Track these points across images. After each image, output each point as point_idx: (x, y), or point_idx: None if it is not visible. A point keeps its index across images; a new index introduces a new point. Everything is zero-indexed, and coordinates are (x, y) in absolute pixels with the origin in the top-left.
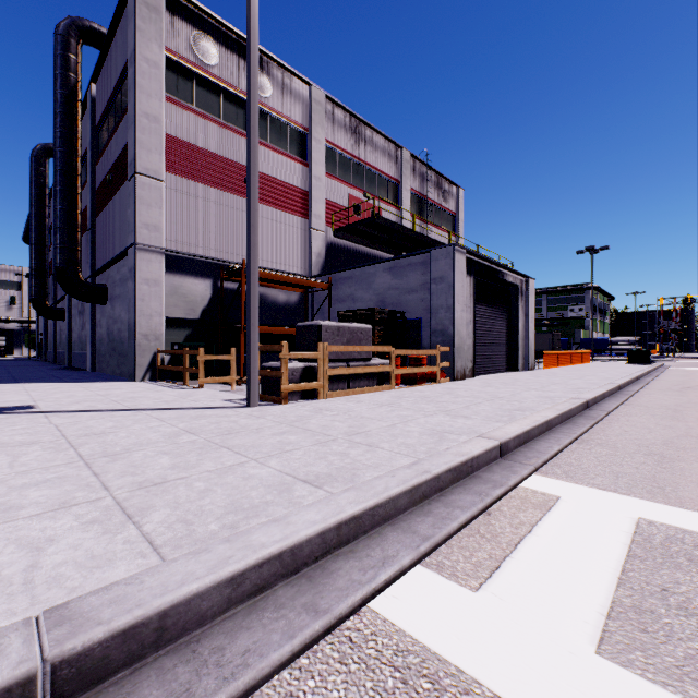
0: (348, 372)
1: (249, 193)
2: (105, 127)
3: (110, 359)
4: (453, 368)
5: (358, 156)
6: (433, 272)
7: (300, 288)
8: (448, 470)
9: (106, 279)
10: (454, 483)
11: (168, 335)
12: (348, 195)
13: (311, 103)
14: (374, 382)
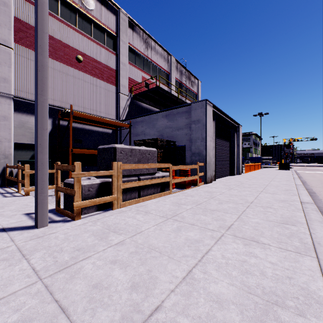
0: (138, 184)
1: (36, 14)
2: None
3: None
4: (205, 176)
5: (147, 55)
6: (193, 117)
7: (112, 127)
8: None
9: None
10: None
11: (17, 155)
12: (141, 76)
13: (119, 19)
14: (158, 189)
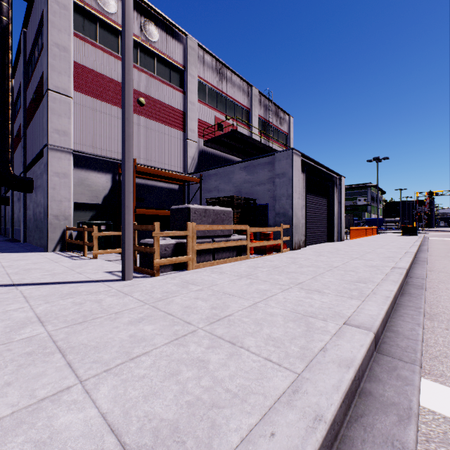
0: (213, 246)
1: (123, 90)
2: (32, 60)
3: (35, 234)
4: (292, 240)
5: (221, 89)
6: (277, 169)
7: (179, 182)
8: (342, 402)
9: (32, 174)
10: (346, 414)
11: (76, 216)
12: (214, 117)
13: (187, 48)
14: (234, 253)
